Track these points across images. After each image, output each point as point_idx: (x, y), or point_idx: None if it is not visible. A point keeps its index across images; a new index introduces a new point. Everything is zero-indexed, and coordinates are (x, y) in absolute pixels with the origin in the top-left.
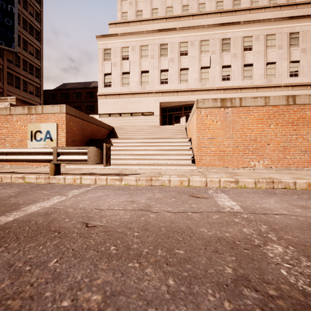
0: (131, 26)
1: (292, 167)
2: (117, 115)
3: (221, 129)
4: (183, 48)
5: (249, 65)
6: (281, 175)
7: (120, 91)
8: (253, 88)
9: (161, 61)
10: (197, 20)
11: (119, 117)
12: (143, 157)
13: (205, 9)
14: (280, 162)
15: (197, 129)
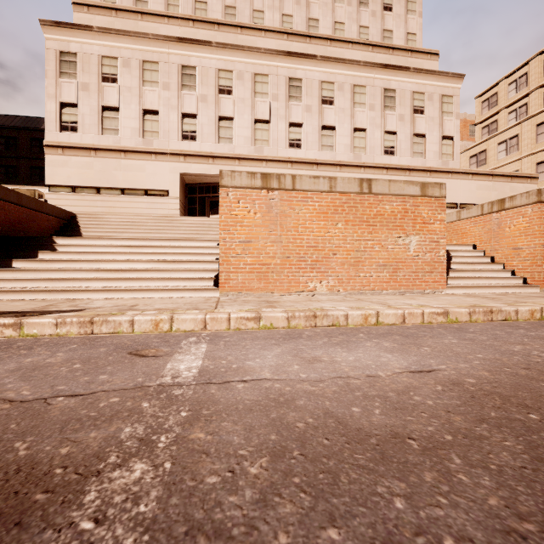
0: (123, 20)
1: (368, 291)
2: (92, 191)
3: (262, 227)
4: (224, 81)
5: (329, 128)
6: (339, 304)
7: (97, 143)
8: (335, 165)
9: (182, 97)
10: (250, 37)
11: (95, 195)
12: (119, 276)
13: (264, 23)
14: (351, 283)
15: (220, 224)
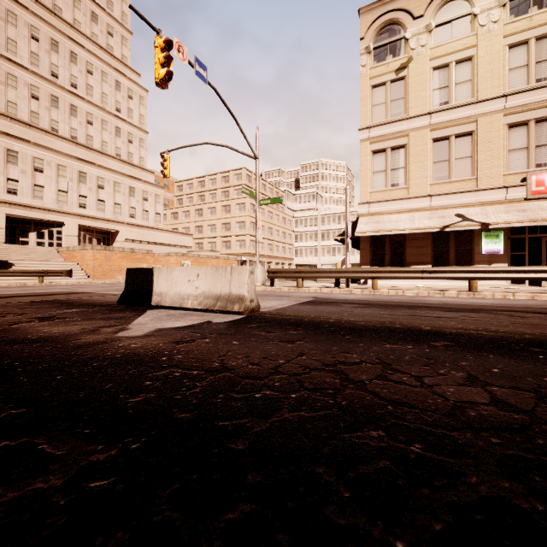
0: None
1: None
2: None
3: (105, 261)
4: (38, 165)
5: (102, 200)
6: None
7: None
8: (105, 220)
9: (9, 168)
10: (52, 138)
11: None
12: None
13: (59, 129)
14: None
15: (93, 260)
